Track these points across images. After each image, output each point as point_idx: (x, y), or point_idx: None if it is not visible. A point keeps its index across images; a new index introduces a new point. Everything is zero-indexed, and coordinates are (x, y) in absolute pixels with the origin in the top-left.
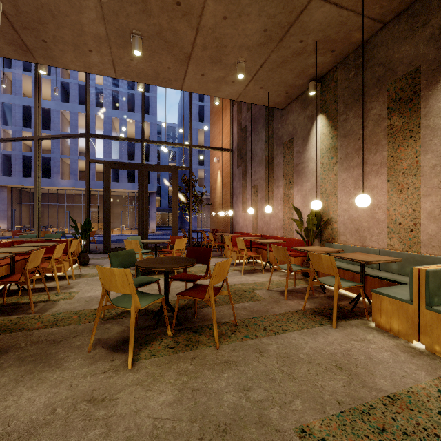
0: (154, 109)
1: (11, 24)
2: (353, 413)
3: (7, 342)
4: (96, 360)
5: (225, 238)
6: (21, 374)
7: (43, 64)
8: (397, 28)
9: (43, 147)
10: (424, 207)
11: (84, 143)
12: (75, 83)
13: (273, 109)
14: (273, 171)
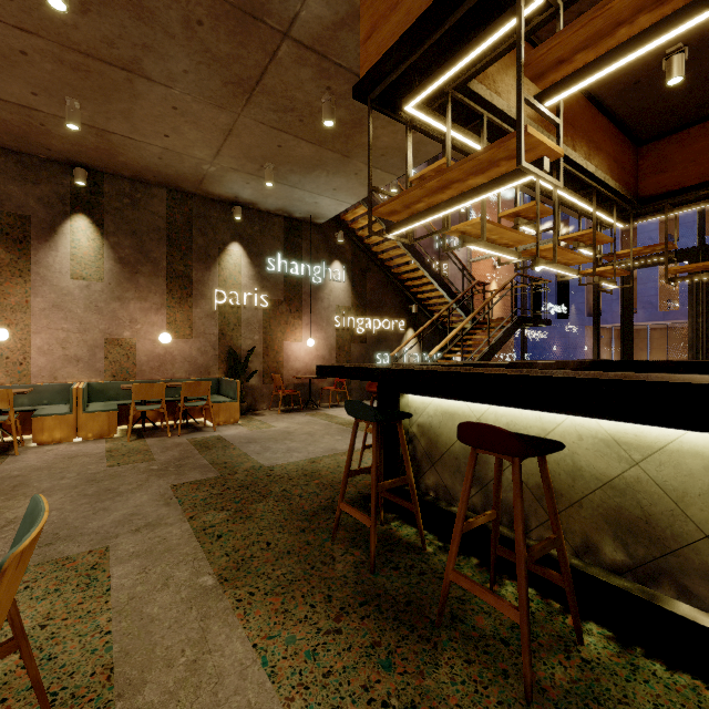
0: None
1: None
2: (110, 458)
3: None
4: None
5: None
6: None
7: None
8: (4, 161)
9: None
10: (35, 343)
11: None
12: None
13: None
14: None
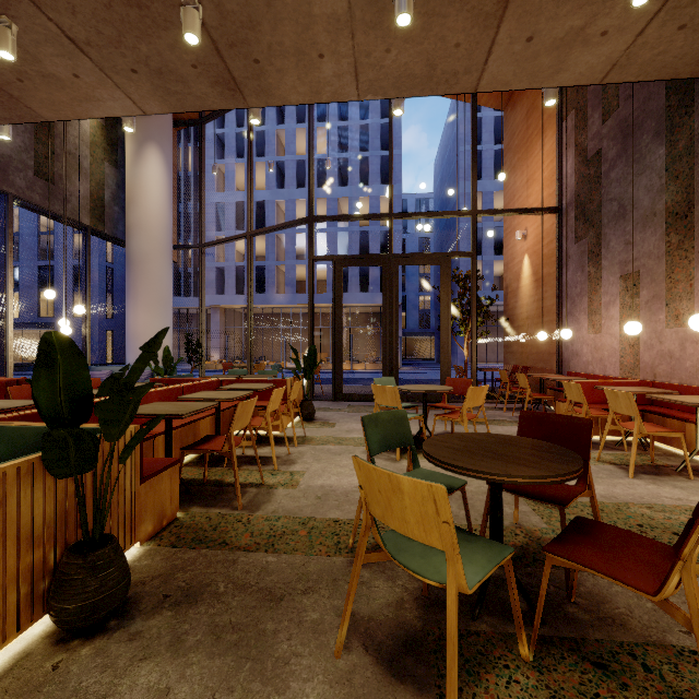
0: (397, 175)
1: (215, 46)
2: None
3: (199, 573)
4: (357, 695)
5: (568, 388)
6: (211, 685)
7: (255, 107)
8: None
9: (257, 253)
10: None
11: (303, 242)
12: (292, 159)
13: (694, 86)
14: (692, 233)
